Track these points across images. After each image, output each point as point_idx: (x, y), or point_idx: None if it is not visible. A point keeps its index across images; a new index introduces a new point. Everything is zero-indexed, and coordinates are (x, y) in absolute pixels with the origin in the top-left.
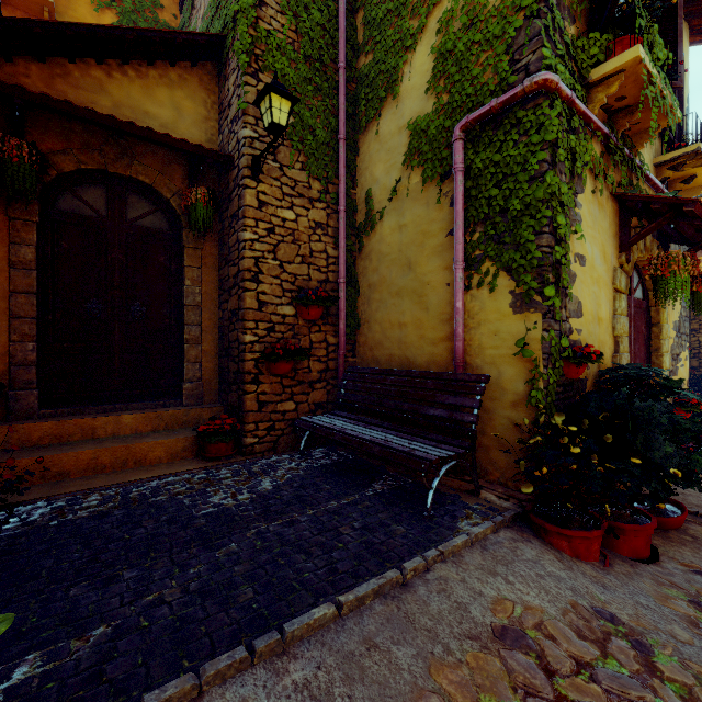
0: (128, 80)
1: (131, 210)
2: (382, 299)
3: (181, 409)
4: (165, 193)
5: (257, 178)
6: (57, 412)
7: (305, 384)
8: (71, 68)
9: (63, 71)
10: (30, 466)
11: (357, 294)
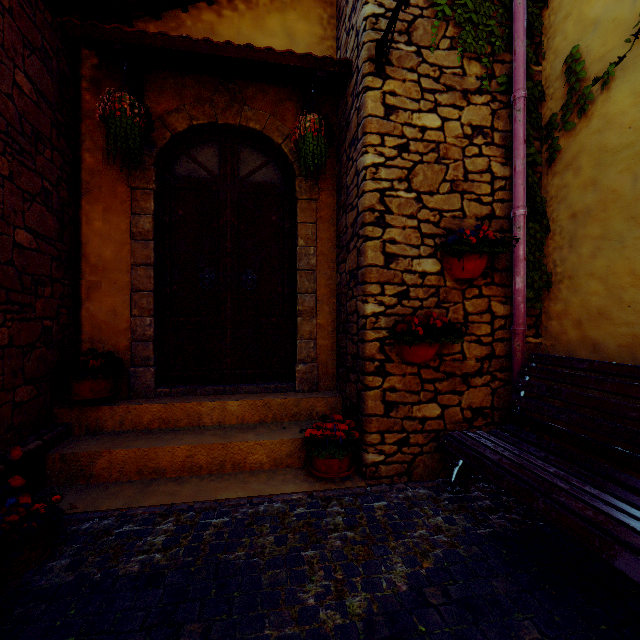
0: (238, 16)
1: (242, 165)
2: (608, 234)
3: (291, 398)
4: (275, 138)
5: (382, 73)
6: (172, 392)
7: (455, 378)
8: (184, 18)
9: (176, 24)
10: (127, 458)
11: (544, 233)
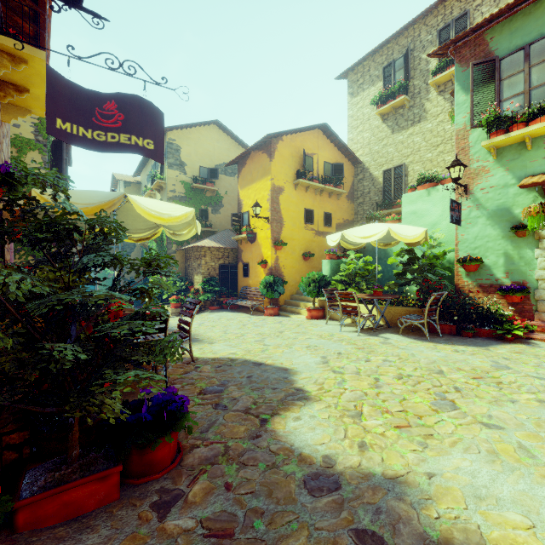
0: None
1: None
2: None
3: None
4: None
5: None
6: None
7: None
8: None
9: None
10: None
11: None
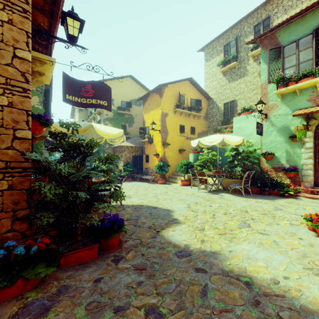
0: None
1: None
2: None
3: None
4: None
5: None
6: None
7: None
8: None
9: None
10: None
11: None
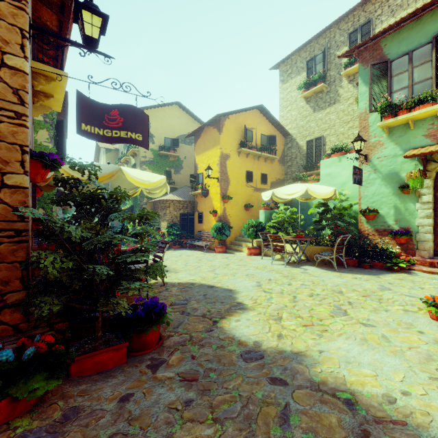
0: None
1: None
2: None
3: None
4: None
5: None
6: None
7: None
8: None
9: None
10: None
11: None
